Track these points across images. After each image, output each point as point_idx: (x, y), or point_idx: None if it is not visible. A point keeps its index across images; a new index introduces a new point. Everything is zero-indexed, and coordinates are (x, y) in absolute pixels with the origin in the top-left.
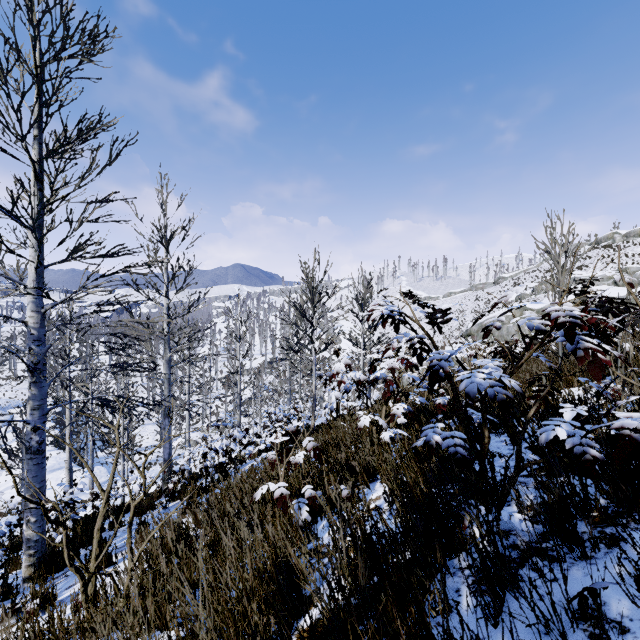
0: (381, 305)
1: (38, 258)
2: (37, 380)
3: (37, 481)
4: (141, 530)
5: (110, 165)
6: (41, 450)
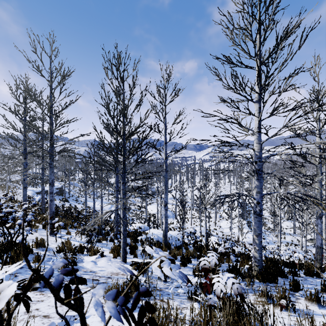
0: None
1: (261, 115)
2: (258, 178)
3: (258, 229)
4: (324, 290)
5: (298, 49)
6: (260, 214)
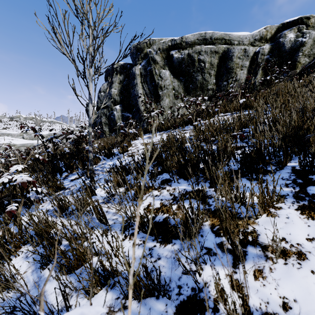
0: (25, 126)
1: None
2: None
3: None
4: None
5: None
6: None
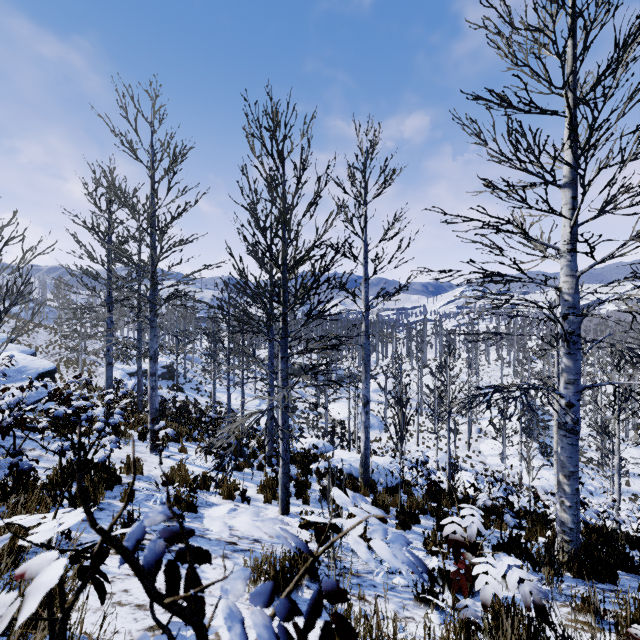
0: None
1: (576, 213)
2: (571, 351)
3: (571, 463)
4: None
5: None
6: (575, 430)
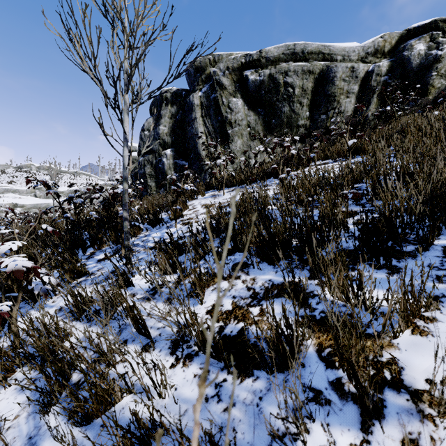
0: (32, 180)
1: None
2: None
3: None
4: None
5: None
6: None
